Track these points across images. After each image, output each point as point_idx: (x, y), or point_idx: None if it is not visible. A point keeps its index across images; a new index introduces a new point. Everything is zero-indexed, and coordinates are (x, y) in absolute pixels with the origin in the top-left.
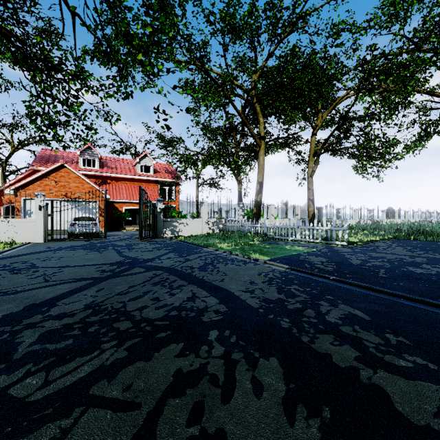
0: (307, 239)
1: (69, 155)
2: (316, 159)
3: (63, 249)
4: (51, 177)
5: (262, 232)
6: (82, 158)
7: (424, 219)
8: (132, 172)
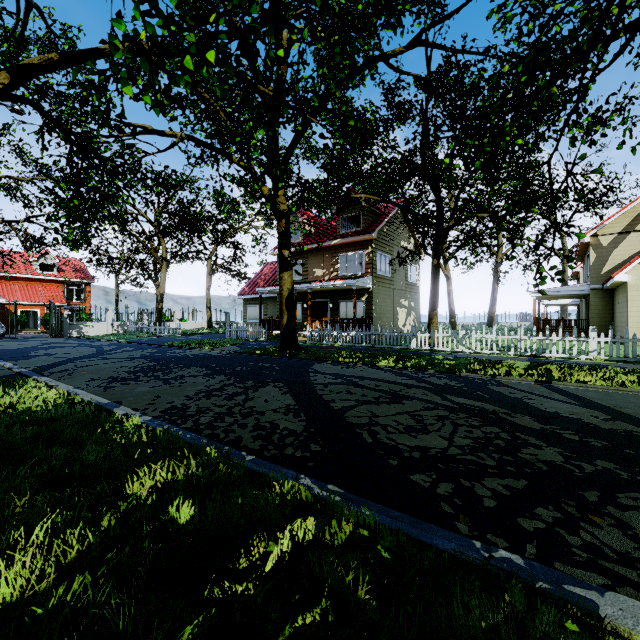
0: (169, 334)
1: None
2: (210, 277)
3: None
4: None
5: (151, 331)
6: None
7: None
8: (28, 271)
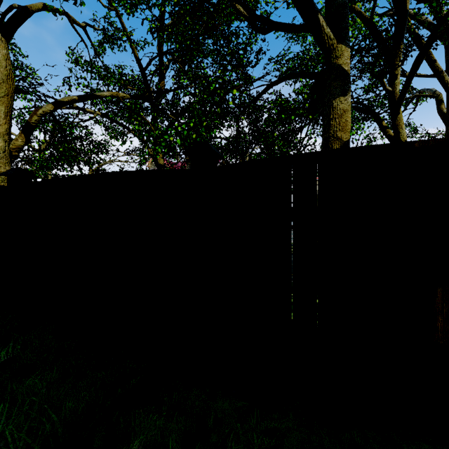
0: None
1: None
2: None
3: None
4: None
5: None
6: None
7: None
8: None
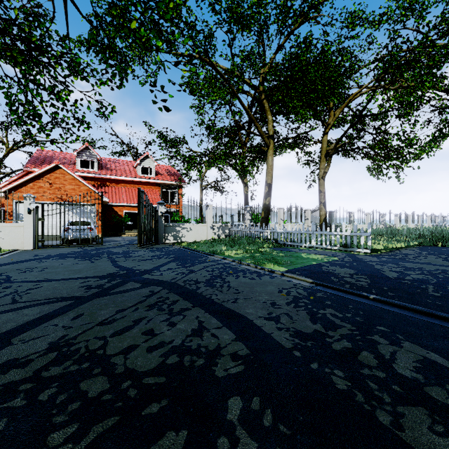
0: (324, 246)
1: (66, 156)
2: (328, 159)
3: (51, 258)
4: (45, 179)
5: (272, 238)
6: (79, 159)
7: (438, 224)
8: (132, 174)
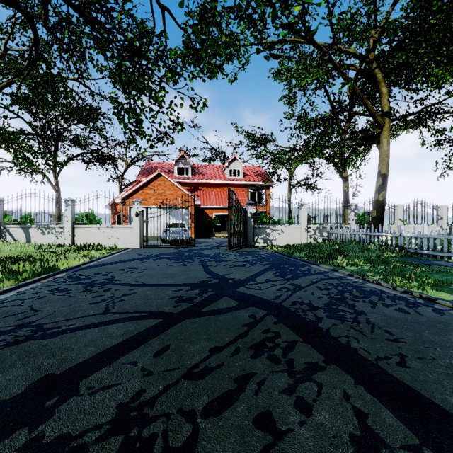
0: None
1: (166, 165)
2: None
3: (151, 258)
4: (150, 186)
5: (394, 244)
6: (176, 167)
7: None
8: (221, 177)
